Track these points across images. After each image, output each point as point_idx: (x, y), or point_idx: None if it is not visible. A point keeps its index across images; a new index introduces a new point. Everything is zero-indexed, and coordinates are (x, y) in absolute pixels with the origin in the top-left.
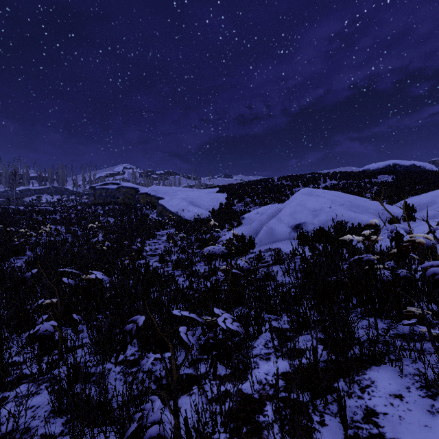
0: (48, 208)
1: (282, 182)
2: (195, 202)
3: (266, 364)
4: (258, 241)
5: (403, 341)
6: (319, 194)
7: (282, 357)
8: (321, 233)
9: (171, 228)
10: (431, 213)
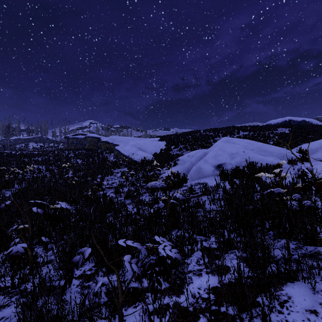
0: (33, 153)
1: (207, 133)
2: (142, 147)
3: (198, 279)
4: (189, 177)
5: (311, 260)
6: (235, 142)
7: (211, 273)
8: (237, 171)
9: (124, 167)
10: (320, 156)
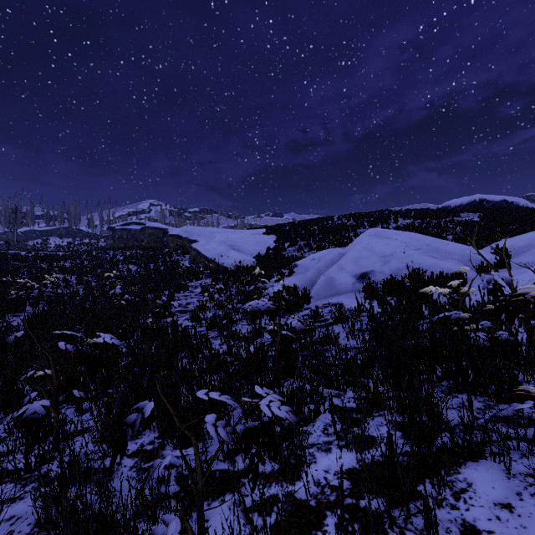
0: (56, 254)
1: (344, 221)
2: (236, 245)
3: (326, 457)
4: (314, 293)
5: (506, 426)
6: (390, 236)
7: (346, 448)
8: (393, 284)
9: (207, 277)
10: (529, 259)
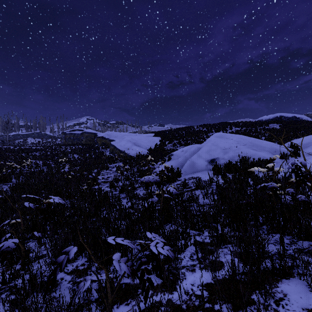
0: (31, 148)
1: (200, 128)
2: (137, 143)
3: (192, 275)
4: (183, 171)
5: (305, 255)
6: (228, 137)
7: (205, 269)
8: (230, 166)
9: (120, 162)
10: (311, 151)
